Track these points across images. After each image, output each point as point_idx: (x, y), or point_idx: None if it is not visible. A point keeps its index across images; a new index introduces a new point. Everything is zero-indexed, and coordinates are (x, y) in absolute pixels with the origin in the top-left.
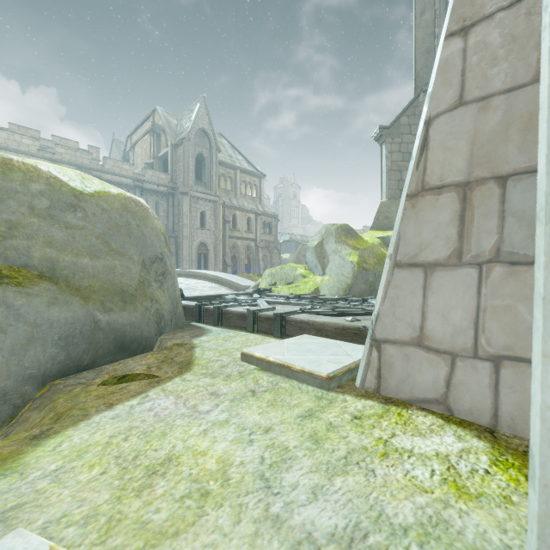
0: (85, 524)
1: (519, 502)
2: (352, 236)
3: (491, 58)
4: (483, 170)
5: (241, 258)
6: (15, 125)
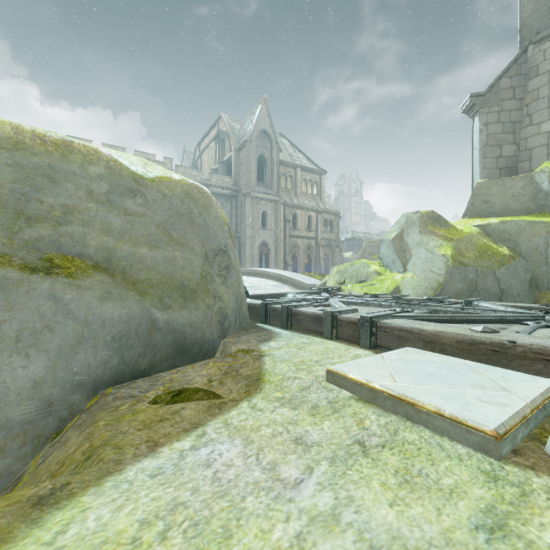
0: None
1: None
2: (441, 225)
3: None
4: None
5: (302, 257)
6: (106, 144)
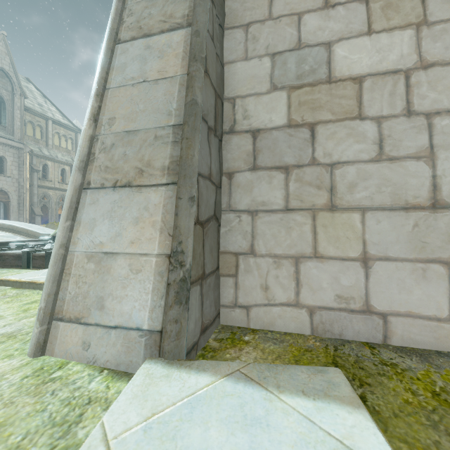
0: None
1: None
2: None
3: None
4: None
5: (54, 208)
6: None
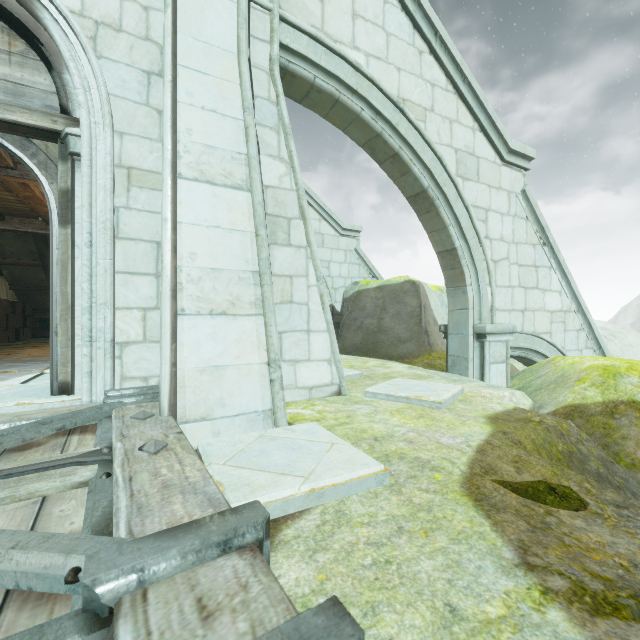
0: (431, 411)
1: (300, 402)
2: None
3: None
4: None
5: None
6: None
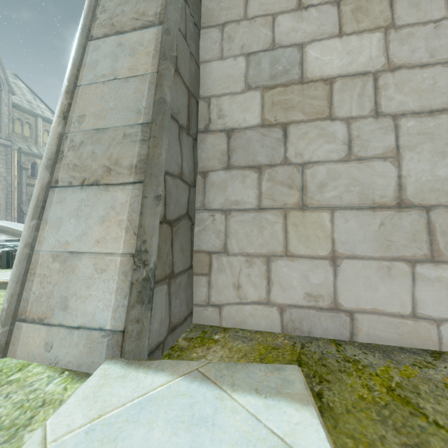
0: None
1: None
2: None
3: None
4: None
5: None
6: None
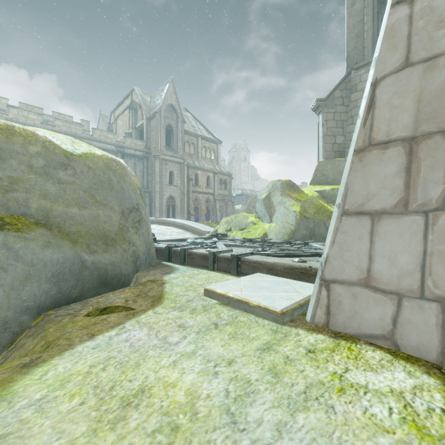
0: None
1: None
2: (295, 190)
3: (437, 21)
4: (429, 125)
5: (202, 208)
6: (23, 103)
